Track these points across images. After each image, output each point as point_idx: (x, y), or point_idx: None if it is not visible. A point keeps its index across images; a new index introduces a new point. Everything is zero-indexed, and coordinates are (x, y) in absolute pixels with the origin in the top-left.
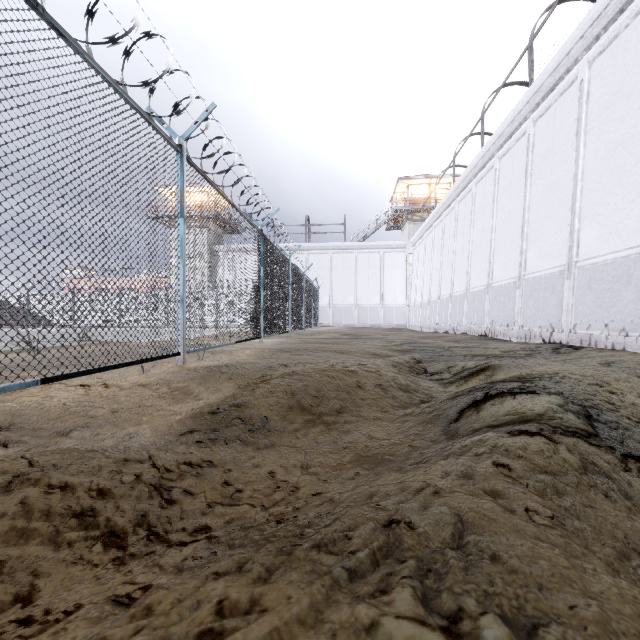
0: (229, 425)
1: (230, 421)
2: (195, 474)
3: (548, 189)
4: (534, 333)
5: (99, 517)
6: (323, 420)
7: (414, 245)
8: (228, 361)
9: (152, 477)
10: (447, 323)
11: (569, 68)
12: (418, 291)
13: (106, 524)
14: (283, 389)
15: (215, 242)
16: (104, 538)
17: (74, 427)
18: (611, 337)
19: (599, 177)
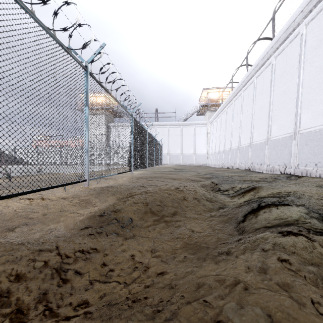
0: (109, 223)
1: (110, 221)
2: (84, 259)
3: (283, 92)
4: (275, 168)
5: (12, 297)
6: (164, 220)
7: (211, 123)
8: (113, 184)
9: (55, 263)
10: (228, 163)
11: (294, 28)
12: (213, 146)
13: (16, 303)
14: (141, 201)
15: (109, 122)
16: (12, 315)
17: (18, 225)
18: (319, 171)
19: (311, 85)
